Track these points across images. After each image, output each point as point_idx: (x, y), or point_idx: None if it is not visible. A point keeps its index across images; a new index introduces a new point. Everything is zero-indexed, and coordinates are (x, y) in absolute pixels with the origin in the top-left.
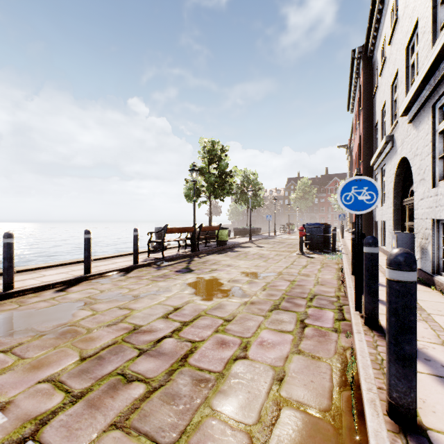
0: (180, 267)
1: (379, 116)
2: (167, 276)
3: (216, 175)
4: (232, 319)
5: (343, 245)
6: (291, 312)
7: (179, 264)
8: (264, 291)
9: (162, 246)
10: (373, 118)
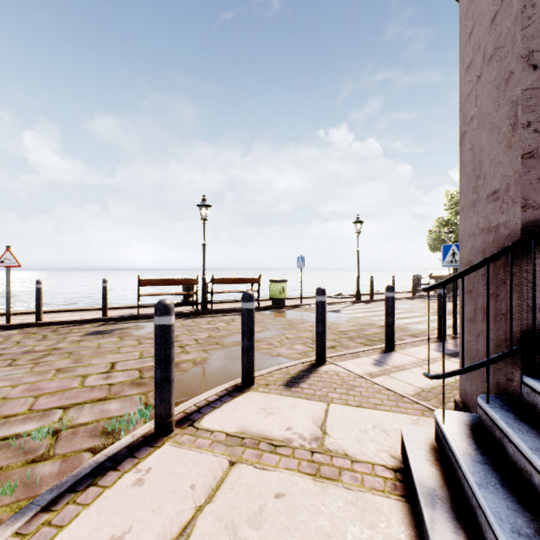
0: None
1: None
2: None
3: None
4: None
5: None
6: None
7: None
8: None
9: None
10: None
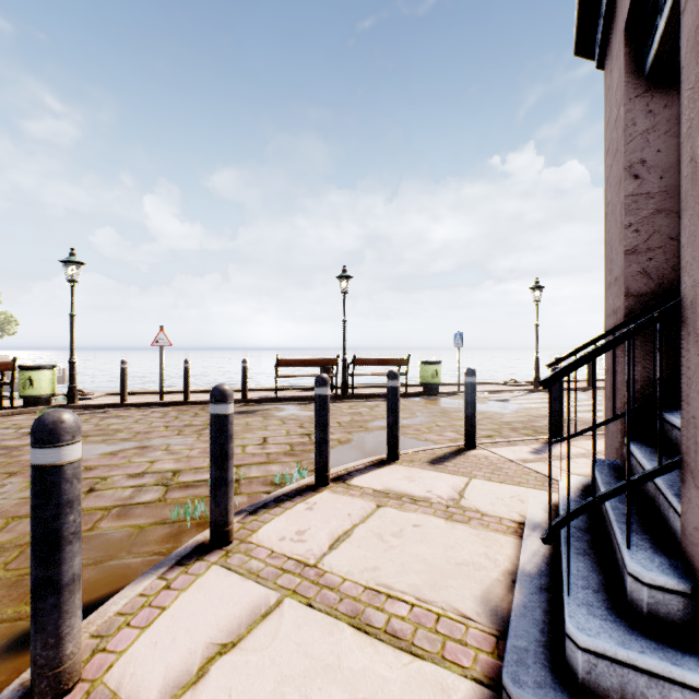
0: None
1: None
2: None
3: None
4: None
5: None
6: None
7: None
8: None
9: None
10: None
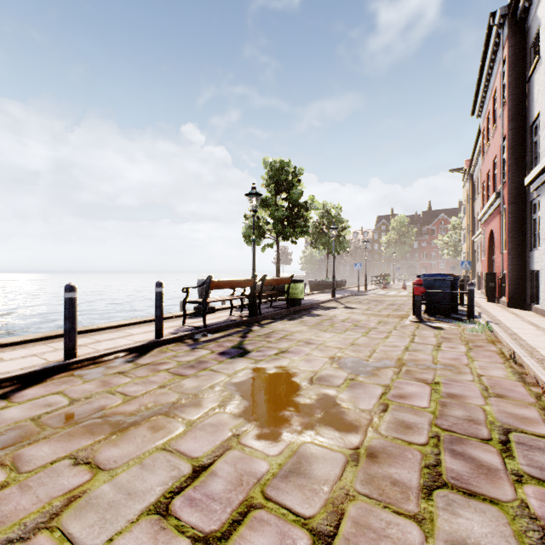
0: (228, 344)
1: (543, 105)
2: (203, 364)
3: (285, 208)
4: (333, 531)
5: (478, 307)
6: (485, 503)
7: (228, 339)
8: (387, 413)
9: (203, 309)
10: (526, 113)
